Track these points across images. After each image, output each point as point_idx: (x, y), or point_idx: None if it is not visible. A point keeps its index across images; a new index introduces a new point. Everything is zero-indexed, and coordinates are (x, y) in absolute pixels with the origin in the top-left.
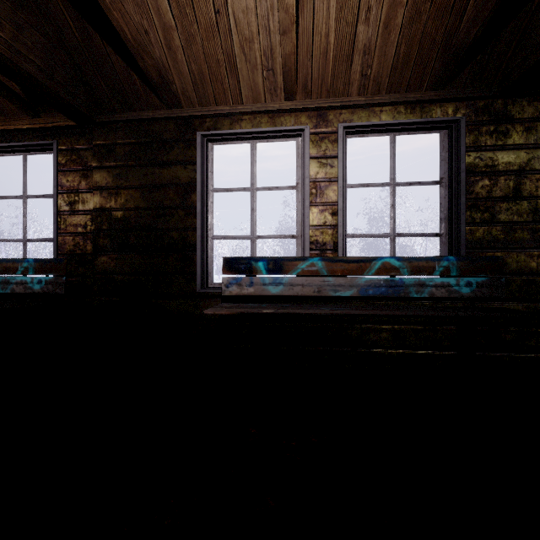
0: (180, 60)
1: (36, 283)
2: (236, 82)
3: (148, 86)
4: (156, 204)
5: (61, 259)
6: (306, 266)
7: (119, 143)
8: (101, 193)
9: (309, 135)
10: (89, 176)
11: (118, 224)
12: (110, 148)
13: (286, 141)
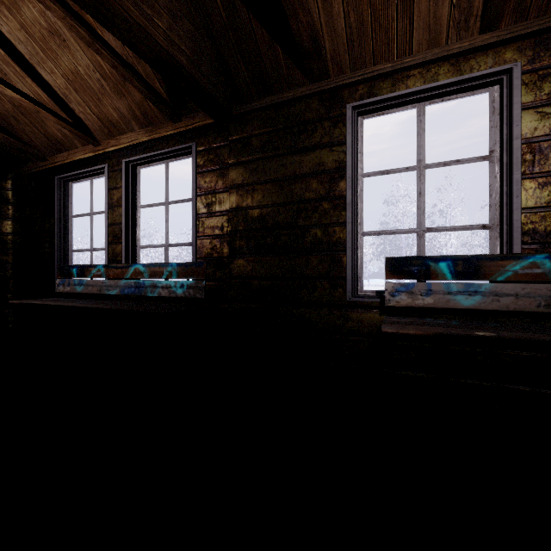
0: (336, 12)
1: (179, 288)
2: (408, 24)
3: (292, 59)
4: (296, 198)
5: (200, 263)
6: (522, 267)
7: (255, 135)
8: (237, 191)
9: (520, 75)
10: (226, 175)
11: (255, 223)
12: (247, 141)
13: (472, 95)
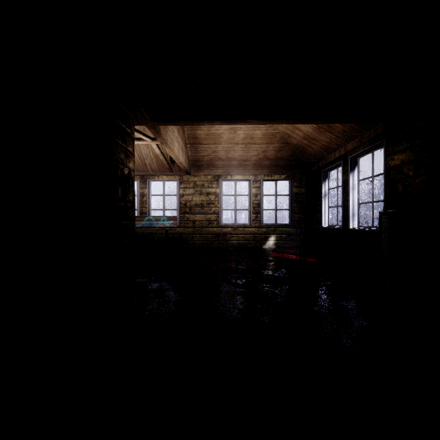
0: None
1: None
2: None
3: None
4: None
5: None
6: None
7: None
8: None
9: None
10: None
11: None
12: None
13: None
